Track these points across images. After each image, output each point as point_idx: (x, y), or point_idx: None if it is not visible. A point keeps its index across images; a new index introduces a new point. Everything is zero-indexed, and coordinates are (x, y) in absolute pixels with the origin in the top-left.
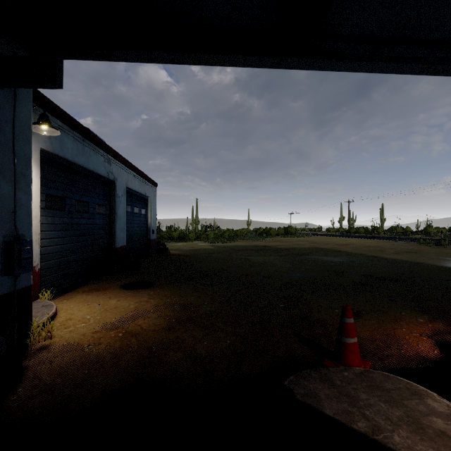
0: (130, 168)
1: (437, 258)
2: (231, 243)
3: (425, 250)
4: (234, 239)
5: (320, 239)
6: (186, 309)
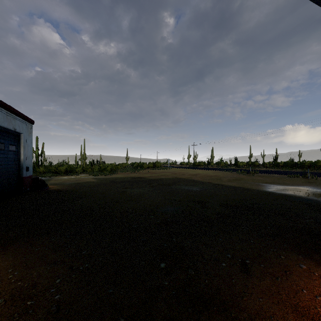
0: None
1: (255, 184)
2: (112, 175)
3: (244, 178)
4: (115, 172)
5: (178, 170)
6: (15, 307)
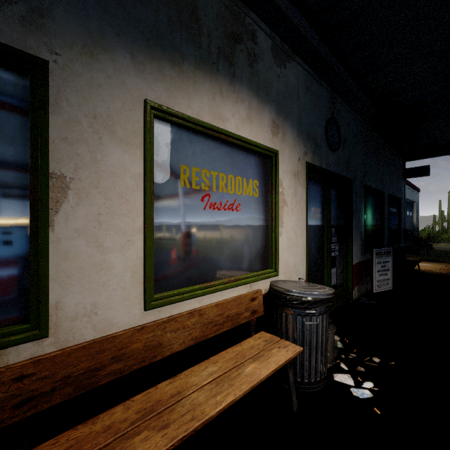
0: (407, 184)
1: None
2: None
3: None
4: None
5: None
6: None
